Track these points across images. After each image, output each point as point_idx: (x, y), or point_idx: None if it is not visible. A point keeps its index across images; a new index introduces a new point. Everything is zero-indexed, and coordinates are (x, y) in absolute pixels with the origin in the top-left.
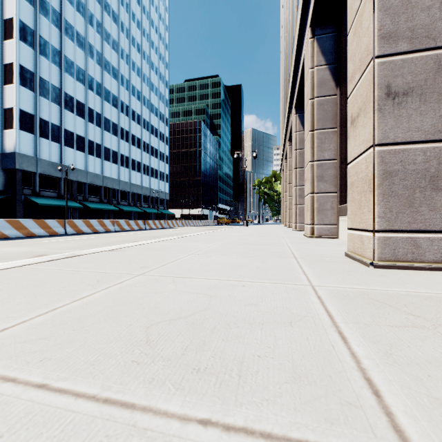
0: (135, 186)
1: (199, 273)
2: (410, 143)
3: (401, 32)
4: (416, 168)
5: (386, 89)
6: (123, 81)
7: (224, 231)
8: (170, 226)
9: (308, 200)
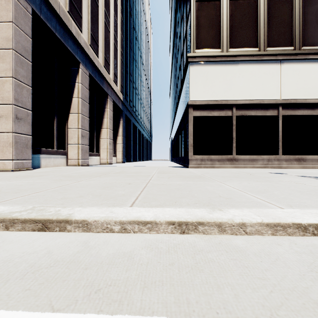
0: None
1: None
2: (22, 134)
3: (20, 100)
4: (23, 142)
5: (16, 116)
6: None
7: None
8: None
9: None
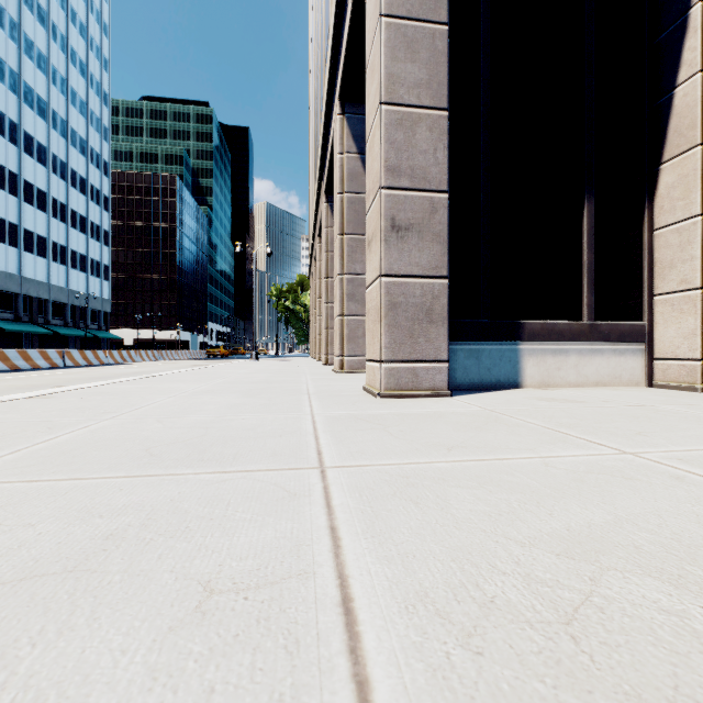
0: (32, 283)
1: (189, 413)
2: (411, 277)
3: (404, 169)
4: (416, 301)
5: (391, 221)
6: (4, 72)
7: (220, 367)
8: (117, 360)
9: (337, 324)
